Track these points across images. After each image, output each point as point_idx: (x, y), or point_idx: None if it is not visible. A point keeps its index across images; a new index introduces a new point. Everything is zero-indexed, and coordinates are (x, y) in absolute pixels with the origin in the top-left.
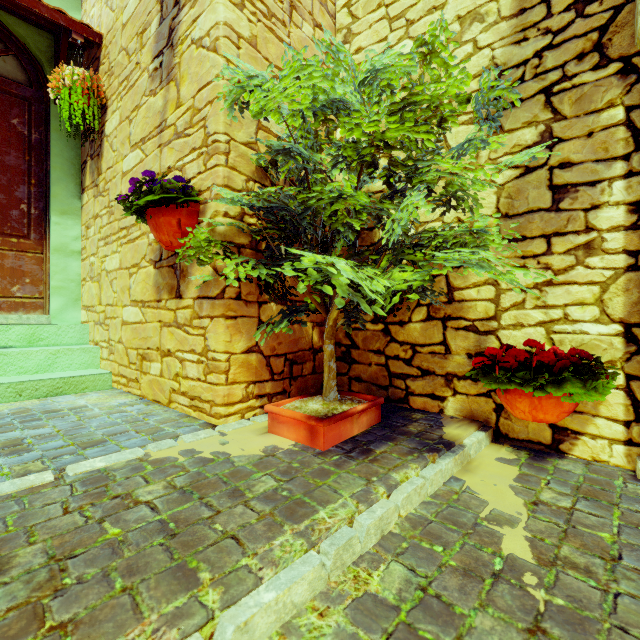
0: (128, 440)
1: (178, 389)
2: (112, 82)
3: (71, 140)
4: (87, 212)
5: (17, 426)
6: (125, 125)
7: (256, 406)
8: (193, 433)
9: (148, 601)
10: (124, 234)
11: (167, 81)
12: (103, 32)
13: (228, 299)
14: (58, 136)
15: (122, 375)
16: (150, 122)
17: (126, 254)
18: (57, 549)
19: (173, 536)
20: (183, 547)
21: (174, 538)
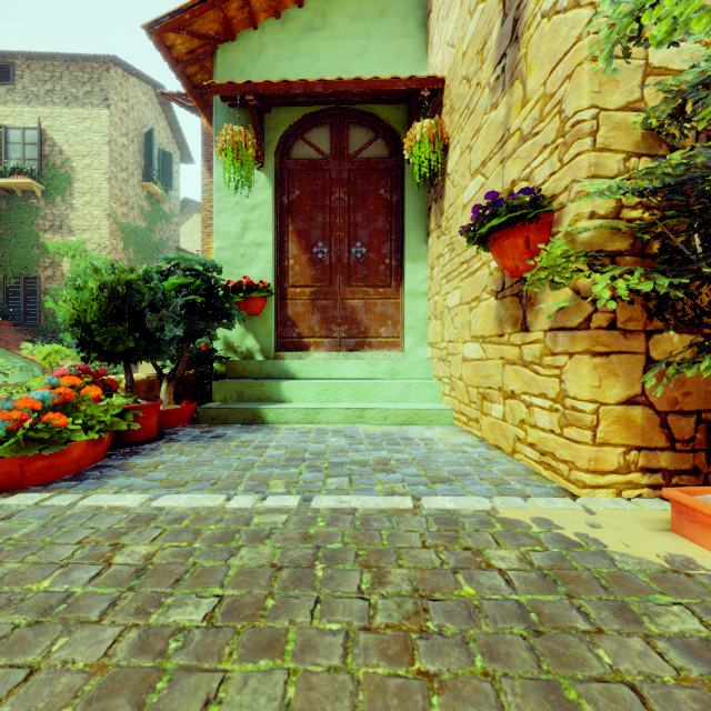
0: (472, 485)
1: (523, 438)
2: (453, 119)
3: (419, 191)
4: (431, 254)
5: (385, 447)
6: (465, 156)
7: (641, 483)
8: (546, 498)
9: (515, 710)
10: (464, 268)
11: (510, 84)
12: (445, 74)
13: (595, 329)
14: (410, 192)
15: (462, 413)
16: (491, 140)
17: (466, 288)
18: (419, 583)
19: (537, 633)
20: (552, 658)
21: (538, 637)
